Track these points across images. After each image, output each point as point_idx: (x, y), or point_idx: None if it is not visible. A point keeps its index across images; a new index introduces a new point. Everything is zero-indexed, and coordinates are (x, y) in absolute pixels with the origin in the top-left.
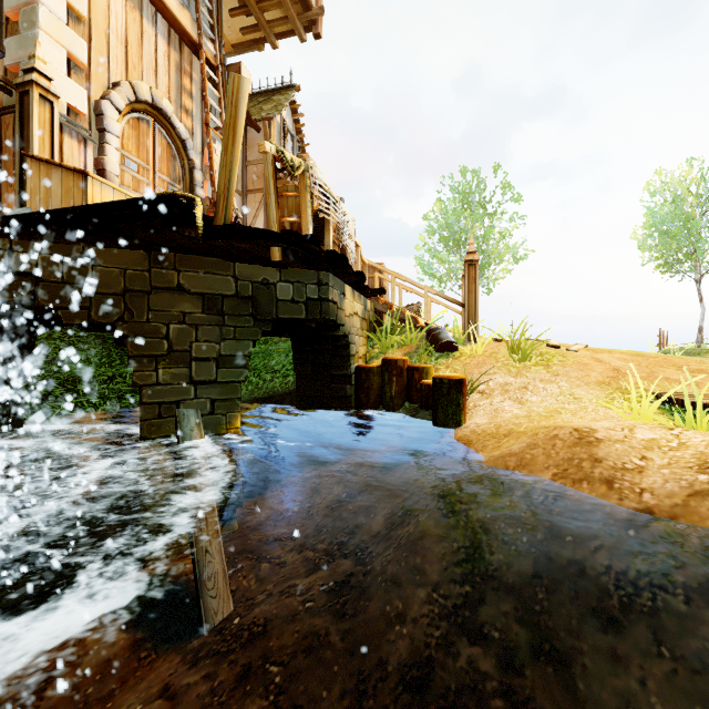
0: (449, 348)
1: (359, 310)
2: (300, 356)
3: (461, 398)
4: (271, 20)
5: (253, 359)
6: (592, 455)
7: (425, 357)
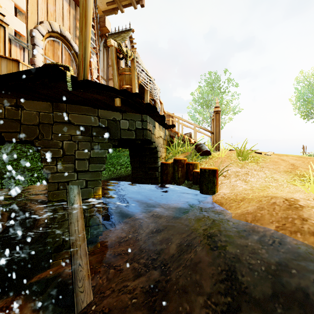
0: (206, 153)
1: (162, 135)
2: (133, 157)
3: (215, 179)
4: None
5: (111, 159)
6: (300, 216)
7: (195, 158)
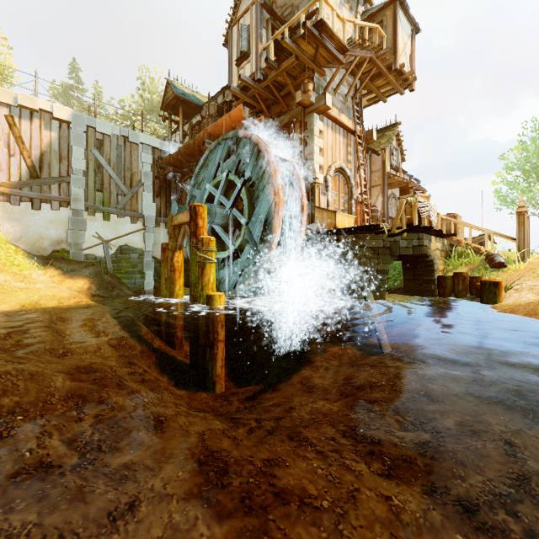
0: (499, 266)
1: (439, 247)
2: (406, 270)
3: (497, 290)
4: (384, 92)
5: None
6: None
7: (483, 271)
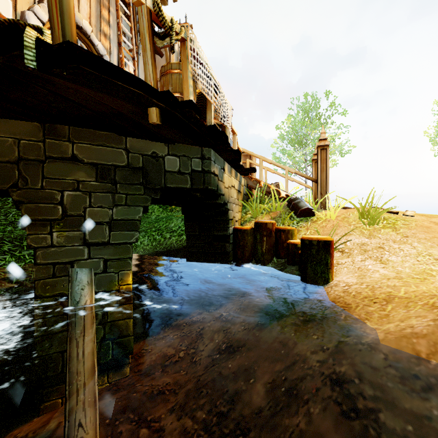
0: (307, 214)
1: (236, 184)
2: (189, 220)
3: (329, 258)
4: None
5: (158, 222)
6: None
7: (288, 221)
